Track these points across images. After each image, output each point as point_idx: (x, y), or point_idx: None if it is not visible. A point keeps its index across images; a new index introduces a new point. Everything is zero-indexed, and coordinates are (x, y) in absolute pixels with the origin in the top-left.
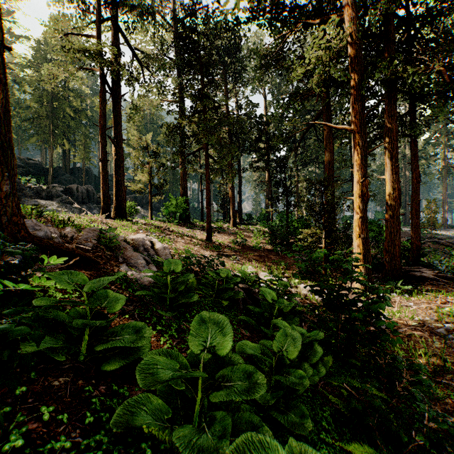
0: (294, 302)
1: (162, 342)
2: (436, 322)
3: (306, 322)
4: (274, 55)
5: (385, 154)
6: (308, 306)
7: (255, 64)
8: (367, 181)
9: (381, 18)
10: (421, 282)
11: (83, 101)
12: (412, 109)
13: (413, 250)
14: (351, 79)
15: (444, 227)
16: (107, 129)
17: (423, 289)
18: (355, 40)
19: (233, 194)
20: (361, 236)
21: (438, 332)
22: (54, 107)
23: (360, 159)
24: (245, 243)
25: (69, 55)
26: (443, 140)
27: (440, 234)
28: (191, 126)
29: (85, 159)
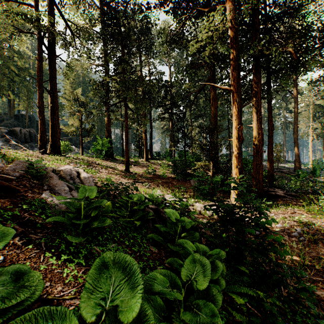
0: (193, 218)
1: (64, 275)
2: (291, 227)
3: (204, 237)
4: (175, 36)
5: (253, 109)
6: (206, 223)
7: (162, 41)
8: (242, 127)
9: (251, 12)
10: (276, 199)
11: (26, 61)
12: (268, 80)
13: (269, 177)
14: (231, 52)
15: (284, 161)
16: (44, 82)
17: (278, 203)
18: (233, 25)
19: (145, 137)
20: (238, 167)
21: (293, 235)
22: (0, 64)
23: (237, 111)
24: (154, 173)
25: (10, 19)
26: (283, 104)
27: (283, 166)
28: (114, 85)
29: (28, 107)
